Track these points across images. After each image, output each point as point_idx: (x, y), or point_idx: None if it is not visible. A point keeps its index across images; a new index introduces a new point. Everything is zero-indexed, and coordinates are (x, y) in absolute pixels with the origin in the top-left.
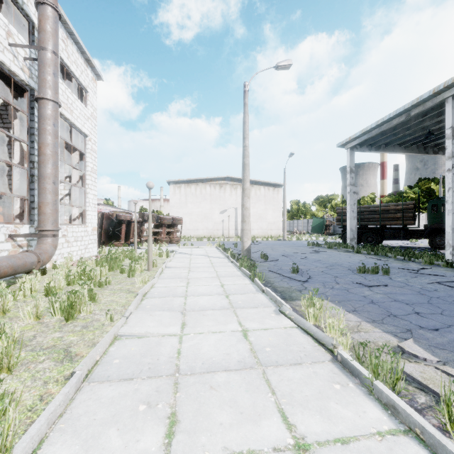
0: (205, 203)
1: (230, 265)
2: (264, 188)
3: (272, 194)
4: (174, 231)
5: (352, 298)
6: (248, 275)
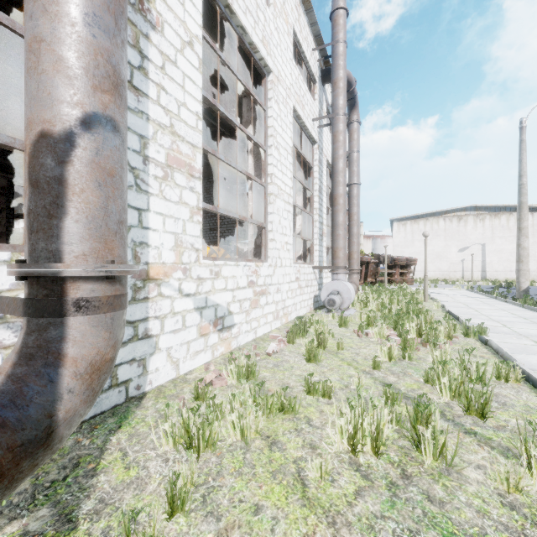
0: (437, 241)
1: (505, 304)
2: (531, 215)
3: None
4: (407, 272)
5: None
6: None
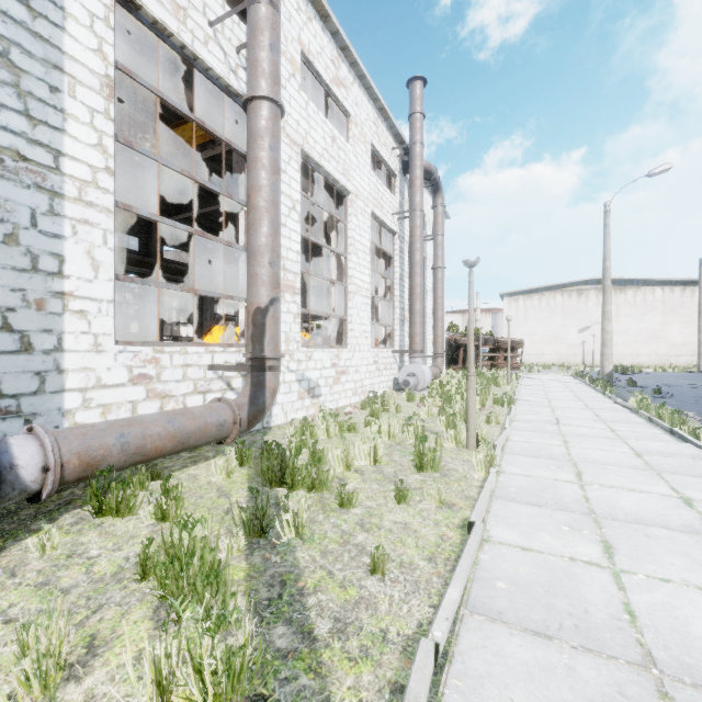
0: (554, 319)
1: (585, 387)
2: (661, 289)
3: (678, 298)
4: (513, 356)
5: (691, 405)
6: (601, 392)
